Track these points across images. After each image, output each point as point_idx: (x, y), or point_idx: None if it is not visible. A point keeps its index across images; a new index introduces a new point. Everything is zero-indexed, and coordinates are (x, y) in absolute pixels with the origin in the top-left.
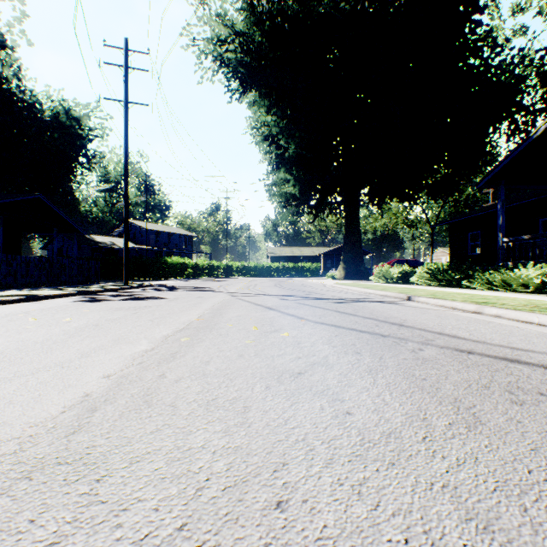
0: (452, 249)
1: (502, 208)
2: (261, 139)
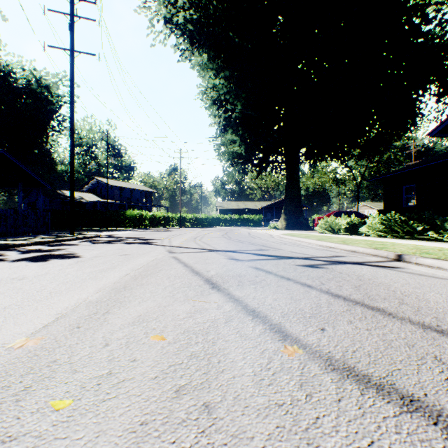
0: (386, 201)
1: None
2: (210, 103)
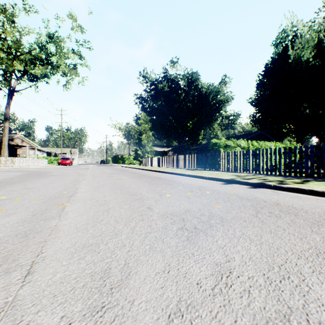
0: None
1: None
2: None
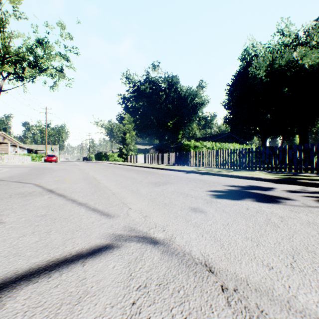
0: None
1: None
2: None
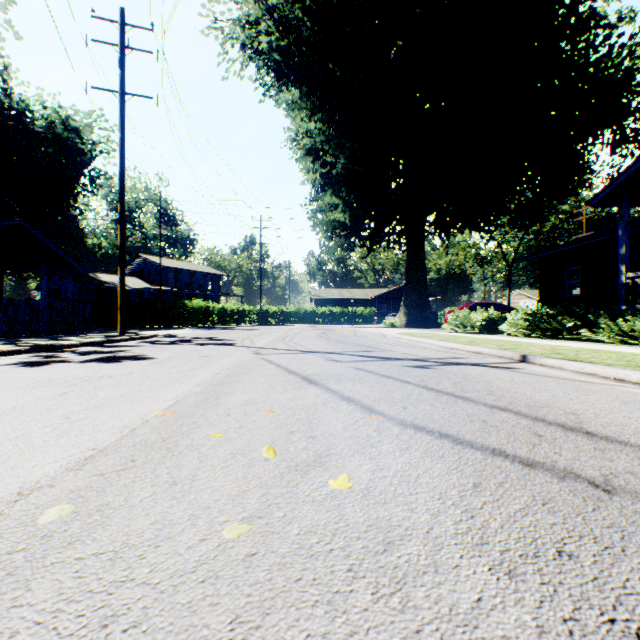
0: (542, 289)
1: (626, 233)
2: (302, 154)
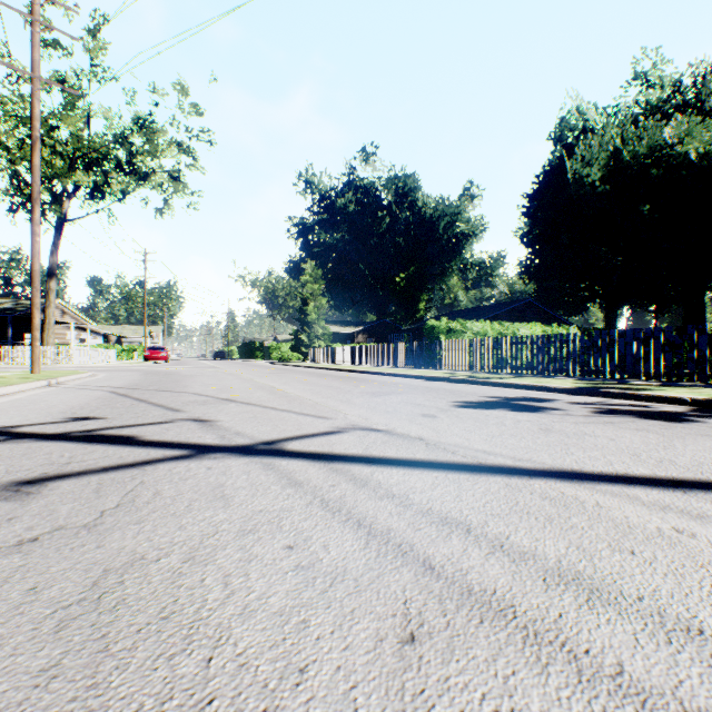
0: None
1: None
2: None
